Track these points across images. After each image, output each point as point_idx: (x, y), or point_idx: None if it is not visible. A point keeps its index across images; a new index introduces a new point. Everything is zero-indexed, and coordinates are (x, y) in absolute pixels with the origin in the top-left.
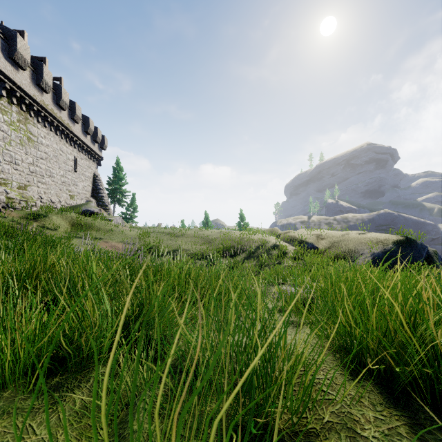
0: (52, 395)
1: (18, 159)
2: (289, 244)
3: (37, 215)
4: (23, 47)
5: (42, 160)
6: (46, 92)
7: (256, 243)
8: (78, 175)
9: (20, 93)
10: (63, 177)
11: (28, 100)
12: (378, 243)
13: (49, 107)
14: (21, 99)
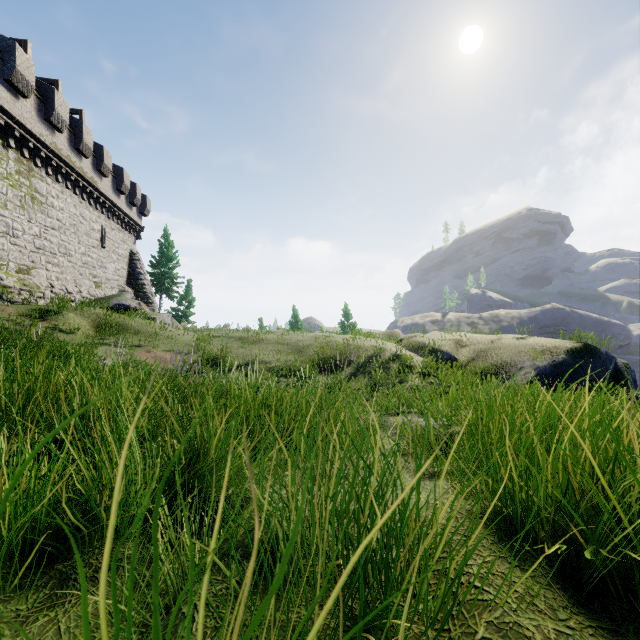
0: (50, 593)
1: (17, 230)
2: (415, 354)
3: (46, 311)
4: (24, 64)
5: (53, 231)
6: (59, 131)
7: (368, 352)
8: (107, 252)
9: (20, 132)
10: (84, 255)
11: (33, 142)
12: (545, 352)
13: (64, 153)
14: (21, 141)
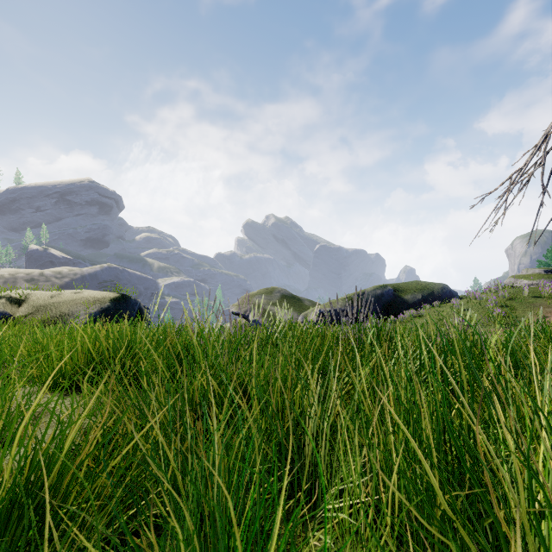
0: None
1: None
2: None
3: None
4: None
5: None
6: None
7: None
8: None
9: None
10: None
11: None
12: (96, 302)
13: None
14: None
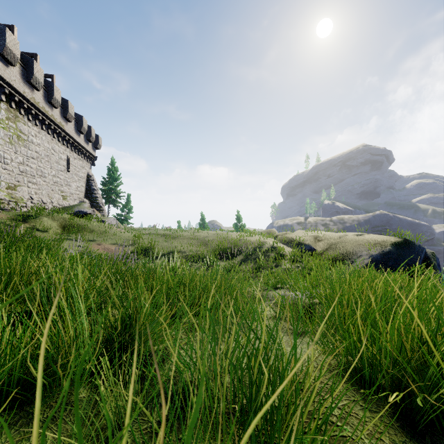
0: (19, 430)
1: (7, 159)
2: (286, 246)
3: (27, 216)
4: (12, 42)
5: (33, 159)
6: (37, 90)
7: (253, 245)
8: (71, 175)
9: (9, 90)
10: (55, 177)
11: (18, 97)
12: (376, 245)
13: (40, 105)
14: (10, 96)
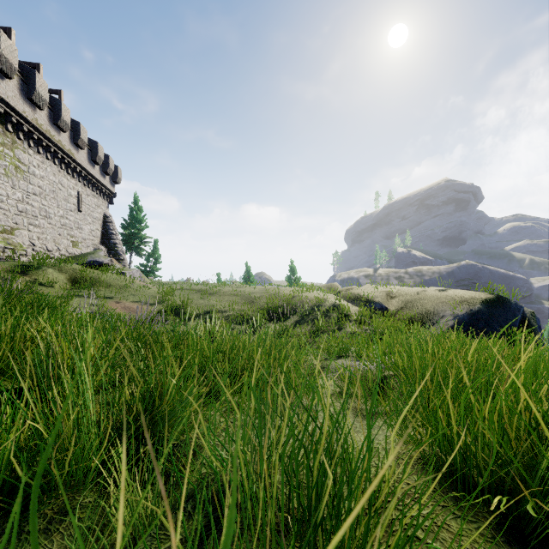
0: None
1: (2, 195)
2: (351, 304)
3: (27, 267)
4: (8, 48)
5: (35, 196)
6: (40, 109)
7: (311, 303)
8: (83, 215)
9: (4, 108)
10: (63, 218)
11: (16, 118)
12: (463, 302)
13: (44, 127)
14: (5, 117)
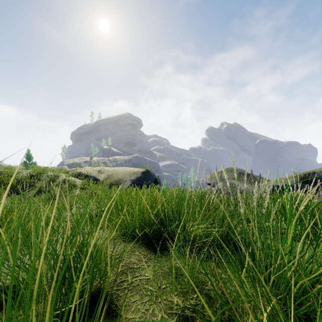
0: None
1: None
2: (77, 179)
3: None
4: None
5: None
6: None
7: (46, 180)
8: None
9: None
10: None
11: None
12: (134, 173)
13: None
14: None
